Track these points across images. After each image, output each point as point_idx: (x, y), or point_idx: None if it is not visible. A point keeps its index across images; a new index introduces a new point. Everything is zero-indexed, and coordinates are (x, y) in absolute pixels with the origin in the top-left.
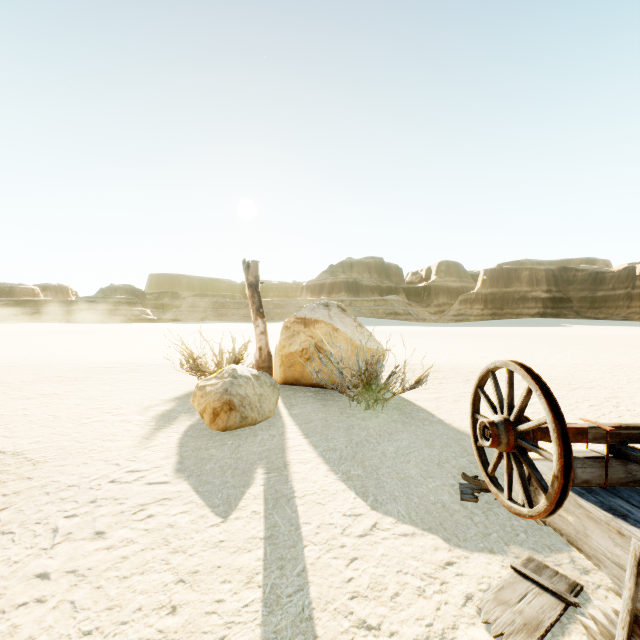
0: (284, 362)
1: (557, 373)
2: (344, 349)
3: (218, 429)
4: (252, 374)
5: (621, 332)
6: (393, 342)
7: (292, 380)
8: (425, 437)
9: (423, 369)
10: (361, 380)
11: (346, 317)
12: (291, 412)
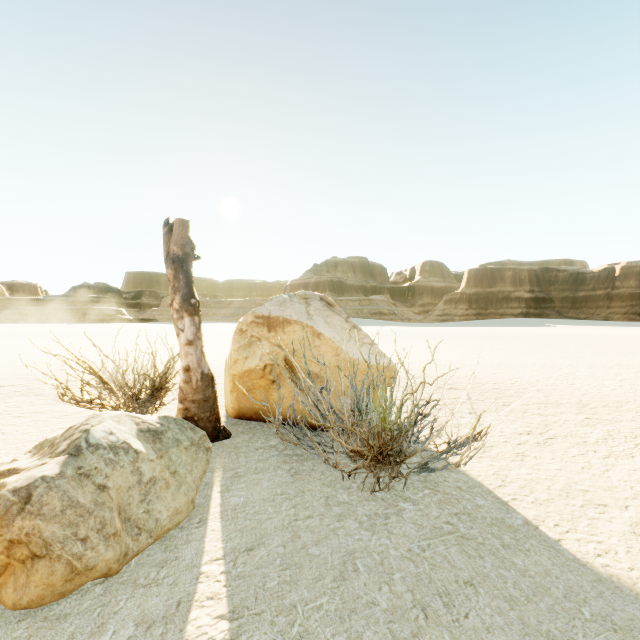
0: (237, 385)
1: (612, 390)
2: (331, 366)
3: (6, 603)
4: (143, 430)
5: (611, 332)
6: (384, 345)
7: (250, 413)
8: (539, 616)
9: (472, 407)
10: (369, 447)
11: (333, 315)
12: (227, 501)
